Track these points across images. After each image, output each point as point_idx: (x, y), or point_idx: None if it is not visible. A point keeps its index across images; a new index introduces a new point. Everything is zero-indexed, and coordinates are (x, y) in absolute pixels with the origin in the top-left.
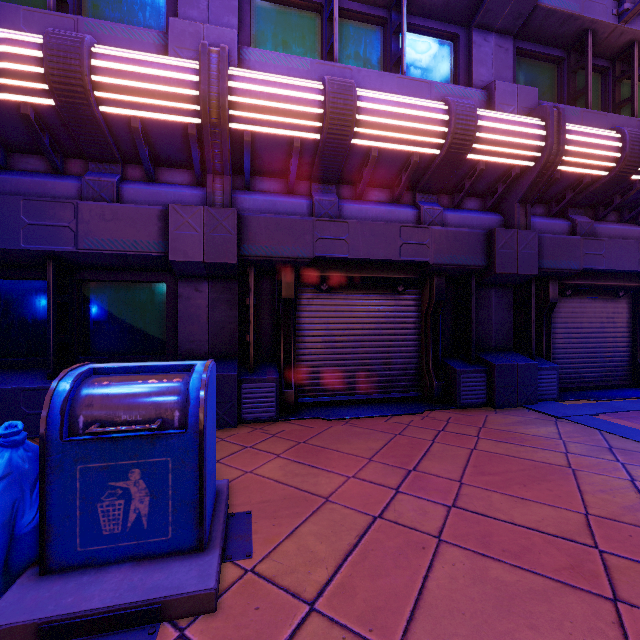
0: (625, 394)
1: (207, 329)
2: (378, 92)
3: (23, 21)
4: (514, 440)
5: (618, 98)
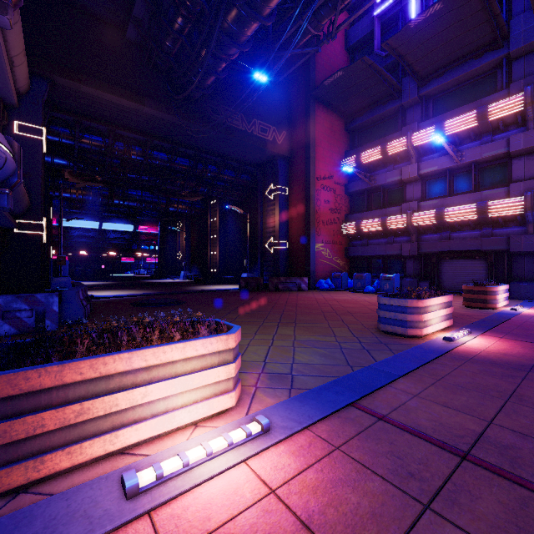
0: None
1: (413, 270)
2: (452, 208)
3: (377, 213)
4: None
5: None
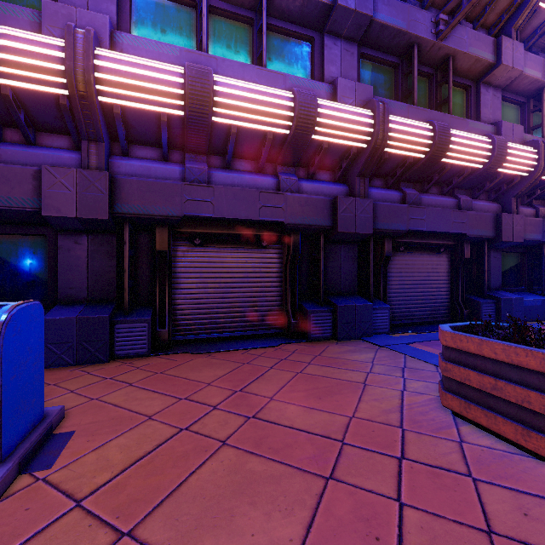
0: None
1: (86, 277)
2: (234, 79)
3: None
4: (336, 364)
5: (440, 98)
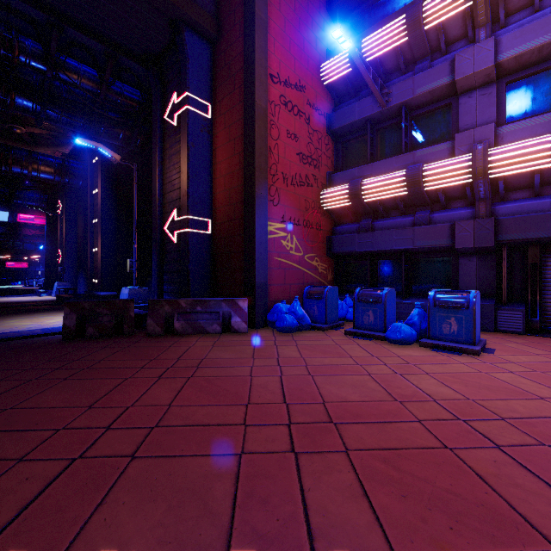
0: None
1: (475, 281)
2: None
3: (394, 162)
4: None
5: None
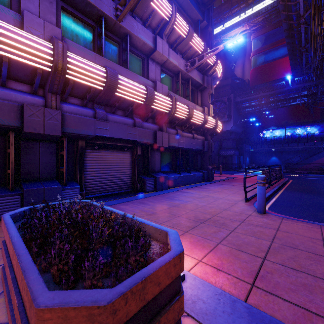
0: (122, 196)
1: None
2: None
3: None
4: None
5: (124, 58)
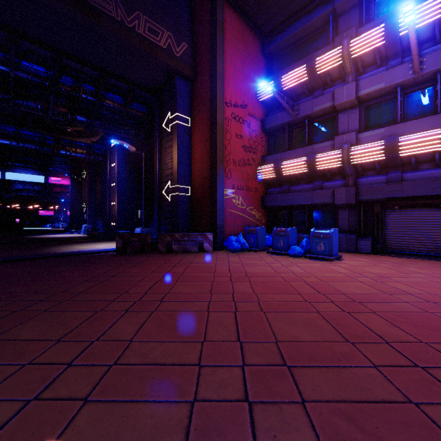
0: None
1: (347, 223)
2: (410, 135)
3: (301, 151)
4: None
5: None
